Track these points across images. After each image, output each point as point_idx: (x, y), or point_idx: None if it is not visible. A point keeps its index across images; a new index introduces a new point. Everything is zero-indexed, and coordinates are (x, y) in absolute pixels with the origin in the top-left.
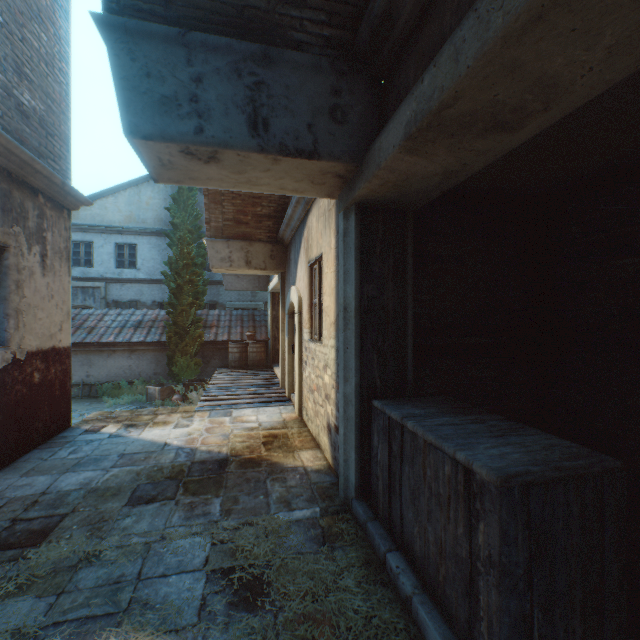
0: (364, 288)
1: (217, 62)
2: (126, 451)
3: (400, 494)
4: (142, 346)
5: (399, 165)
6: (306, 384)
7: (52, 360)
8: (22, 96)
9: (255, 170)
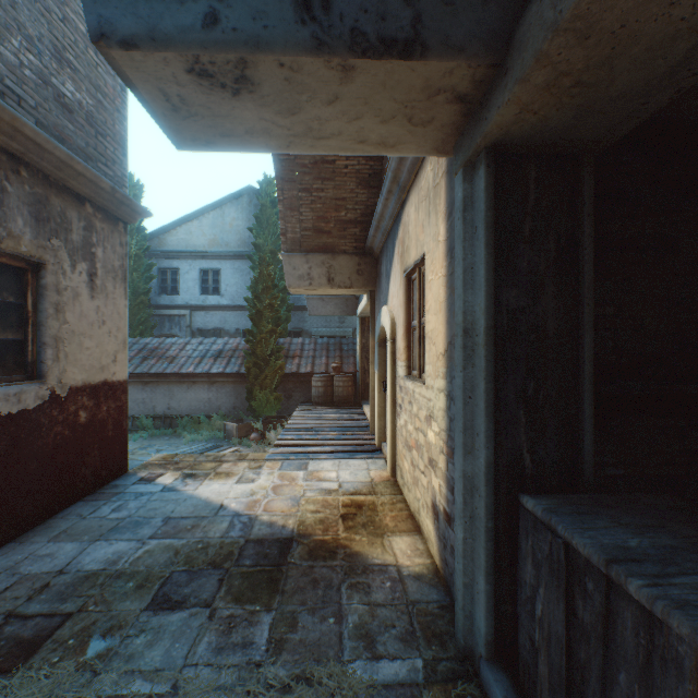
0: (501, 295)
1: None
2: (173, 513)
3: None
4: (221, 377)
5: (607, 7)
6: (401, 436)
7: (103, 396)
8: (63, 86)
9: (314, 102)
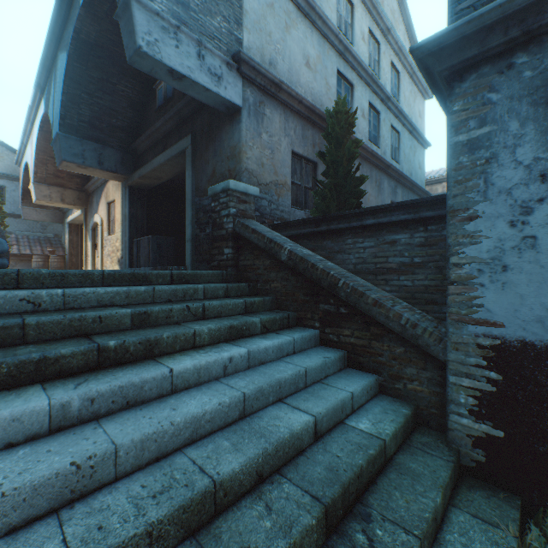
0: (132, 210)
1: (90, 147)
2: None
3: (140, 255)
4: None
5: (139, 181)
6: (106, 255)
7: None
8: None
9: (97, 172)
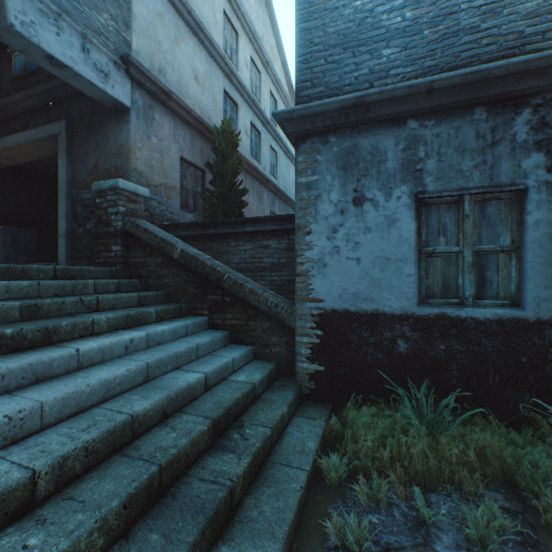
0: None
1: None
2: None
3: None
4: None
5: None
6: None
7: None
8: None
9: None
